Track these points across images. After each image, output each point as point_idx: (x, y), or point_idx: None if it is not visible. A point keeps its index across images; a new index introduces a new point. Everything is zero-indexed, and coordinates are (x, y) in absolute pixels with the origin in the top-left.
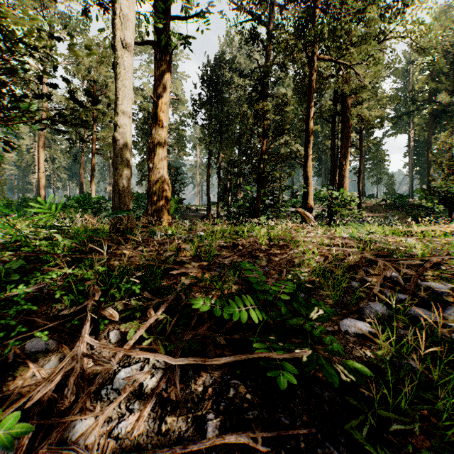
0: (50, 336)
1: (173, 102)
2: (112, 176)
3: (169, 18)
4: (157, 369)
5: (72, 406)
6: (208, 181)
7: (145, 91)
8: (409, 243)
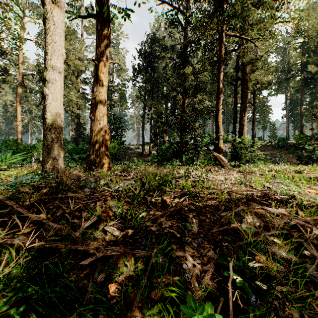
0: None
1: (117, 70)
2: (73, 124)
3: None
4: None
5: None
6: (142, 127)
7: None
8: None
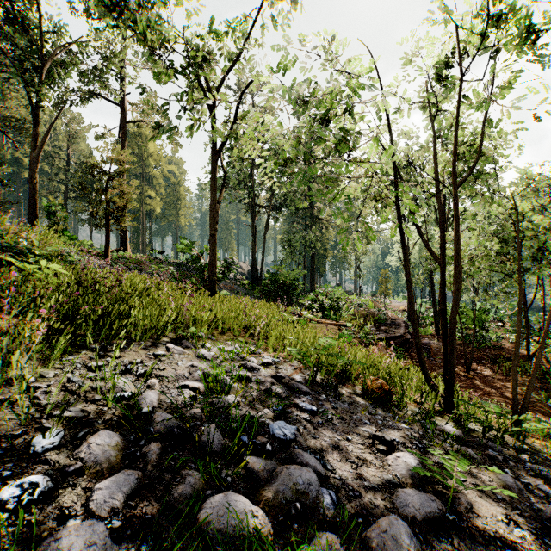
0: None
1: None
2: None
3: None
4: None
5: None
6: None
7: None
8: None
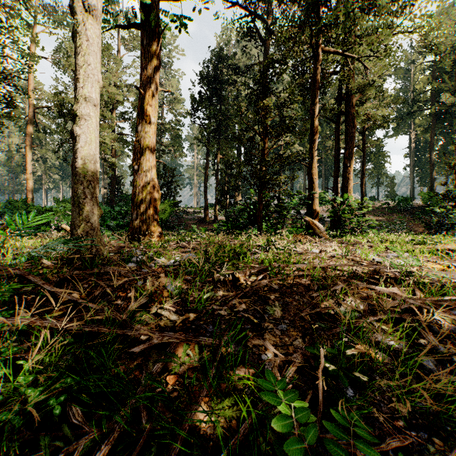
0: None
1: (169, 101)
2: (106, 177)
3: None
4: None
5: None
6: (205, 183)
7: None
8: None
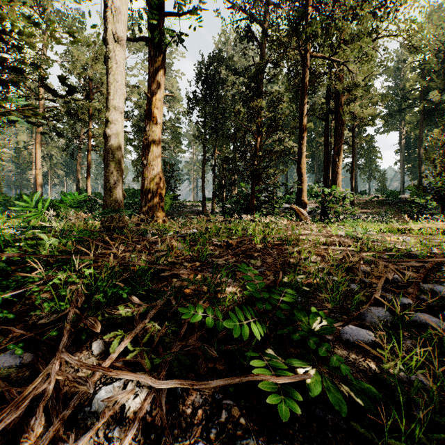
0: (27, 348)
1: (169, 100)
2: None
3: (163, 15)
4: (142, 387)
5: (44, 434)
6: (203, 177)
7: (140, 88)
8: (406, 241)
